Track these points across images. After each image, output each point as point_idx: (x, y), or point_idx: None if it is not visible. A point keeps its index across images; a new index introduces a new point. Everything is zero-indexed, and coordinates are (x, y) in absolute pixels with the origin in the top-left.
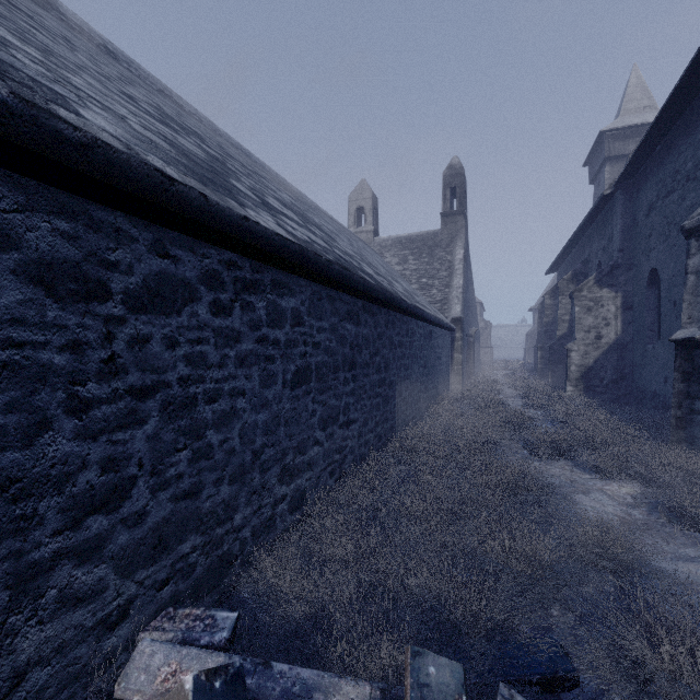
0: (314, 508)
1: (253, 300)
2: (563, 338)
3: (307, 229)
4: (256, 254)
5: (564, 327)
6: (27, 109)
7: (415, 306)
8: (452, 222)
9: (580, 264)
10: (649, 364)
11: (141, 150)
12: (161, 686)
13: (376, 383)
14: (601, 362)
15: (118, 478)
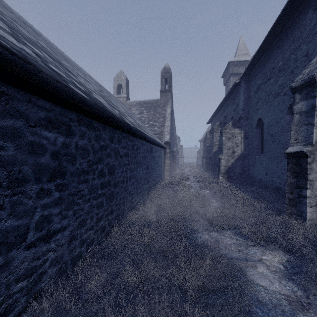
0: None
1: None
2: (216, 153)
3: (10, 33)
4: None
5: (216, 147)
6: None
7: (137, 129)
8: (165, 95)
9: (223, 118)
10: (257, 165)
11: None
12: None
13: (98, 186)
14: (234, 164)
15: None
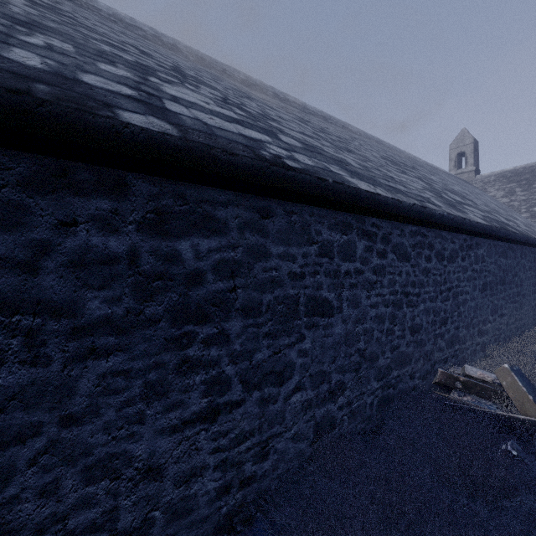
0: (494, 352)
1: (470, 253)
2: None
3: (469, 205)
4: (474, 234)
5: None
6: (447, 215)
7: None
8: None
9: None
10: None
11: (448, 209)
12: (479, 375)
13: (515, 294)
14: None
15: (445, 316)
